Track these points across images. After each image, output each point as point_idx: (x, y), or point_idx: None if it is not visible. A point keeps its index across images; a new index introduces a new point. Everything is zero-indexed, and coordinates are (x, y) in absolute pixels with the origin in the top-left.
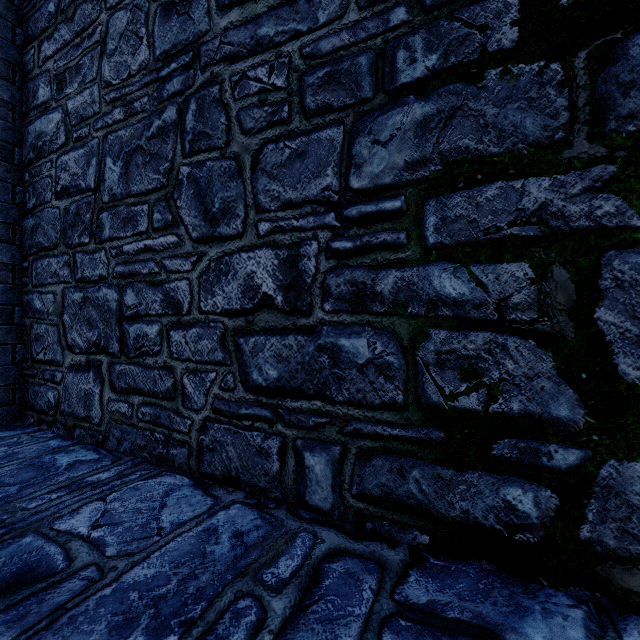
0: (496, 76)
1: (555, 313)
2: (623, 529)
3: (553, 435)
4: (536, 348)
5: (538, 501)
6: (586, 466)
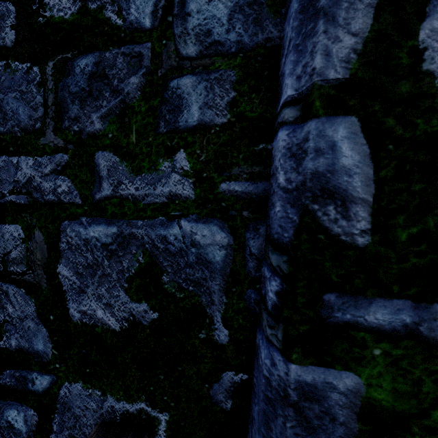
0: (2, 67)
1: (36, 267)
2: (72, 435)
3: (35, 365)
4: (25, 295)
5: (27, 419)
6: (53, 388)
